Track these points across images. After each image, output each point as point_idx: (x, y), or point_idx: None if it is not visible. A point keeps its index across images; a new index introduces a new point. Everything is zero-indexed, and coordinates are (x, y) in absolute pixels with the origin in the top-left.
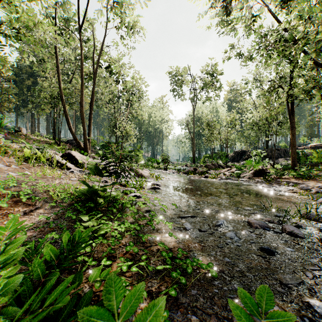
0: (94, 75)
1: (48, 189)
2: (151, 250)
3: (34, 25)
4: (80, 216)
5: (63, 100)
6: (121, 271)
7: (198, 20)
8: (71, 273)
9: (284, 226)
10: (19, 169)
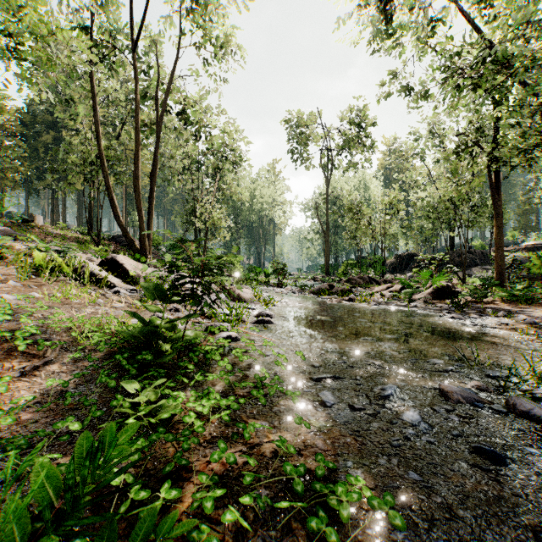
0: (158, 124)
1: (69, 326)
2: (260, 454)
3: (49, 31)
4: (123, 383)
5: (104, 167)
6: (200, 505)
7: (337, 30)
8: (98, 511)
9: (511, 399)
10: (23, 287)
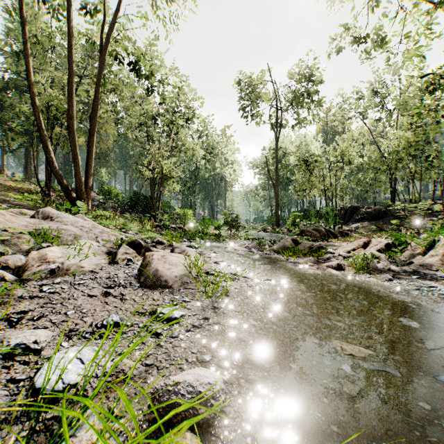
0: (100, 64)
1: None
2: None
3: None
4: None
5: (35, 107)
6: None
7: None
8: None
9: None
10: None
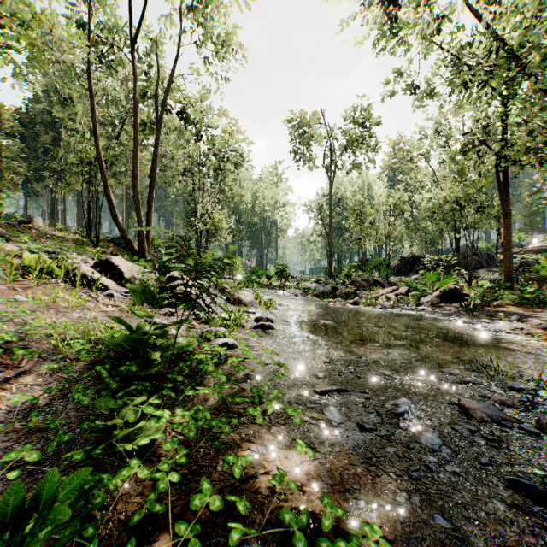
0: (158, 123)
1: (50, 332)
2: (255, 491)
3: (33, 16)
4: (97, 401)
5: (102, 167)
6: None
7: (341, 25)
8: None
9: (543, 417)
10: (7, 290)
